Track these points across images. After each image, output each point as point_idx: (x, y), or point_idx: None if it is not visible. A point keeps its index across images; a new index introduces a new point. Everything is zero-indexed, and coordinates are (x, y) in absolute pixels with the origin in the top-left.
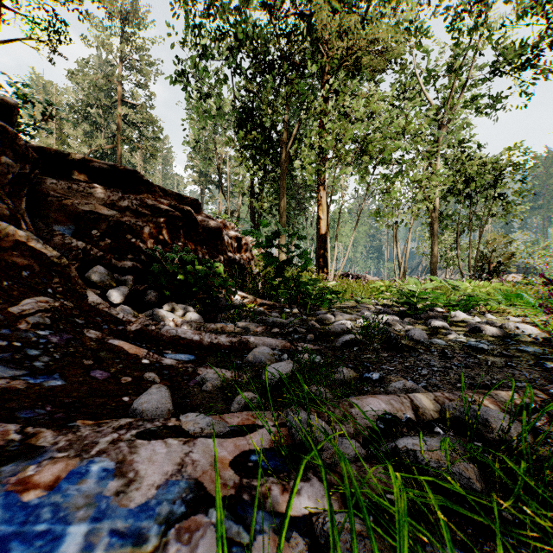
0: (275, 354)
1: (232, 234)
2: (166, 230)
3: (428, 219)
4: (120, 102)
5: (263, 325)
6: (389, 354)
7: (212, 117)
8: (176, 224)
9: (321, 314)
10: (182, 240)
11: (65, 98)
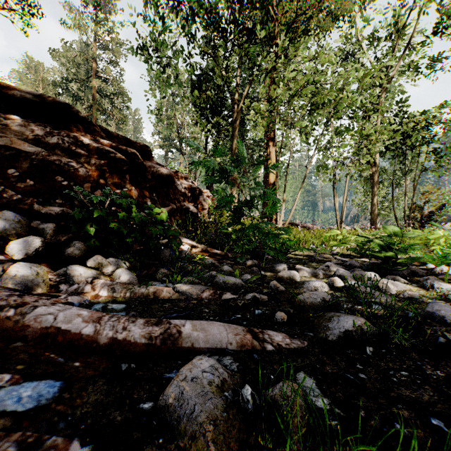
0: (225, 382)
1: (185, 184)
2: (108, 174)
3: (369, 172)
4: (95, 76)
5: (211, 285)
6: (445, 372)
7: (171, 84)
8: (120, 168)
9: (284, 271)
10: (128, 186)
11: (50, 74)
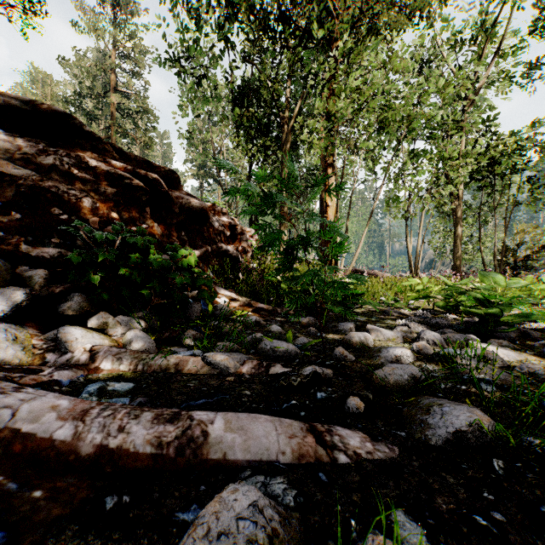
0: (275, 538)
1: (223, 221)
2: (122, 206)
3: (452, 206)
4: (114, 91)
5: (255, 353)
6: None
7: (207, 98)
8: (138, 198)
9: (351, 333)
10: (149, 222)
11: (60, 89)
